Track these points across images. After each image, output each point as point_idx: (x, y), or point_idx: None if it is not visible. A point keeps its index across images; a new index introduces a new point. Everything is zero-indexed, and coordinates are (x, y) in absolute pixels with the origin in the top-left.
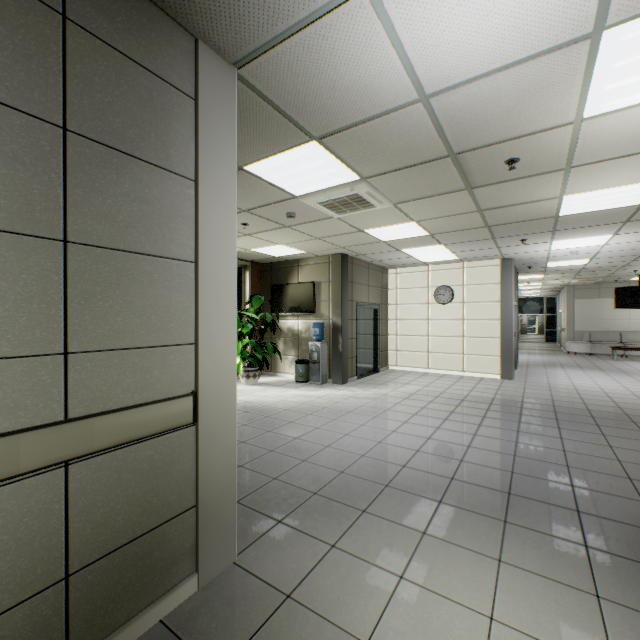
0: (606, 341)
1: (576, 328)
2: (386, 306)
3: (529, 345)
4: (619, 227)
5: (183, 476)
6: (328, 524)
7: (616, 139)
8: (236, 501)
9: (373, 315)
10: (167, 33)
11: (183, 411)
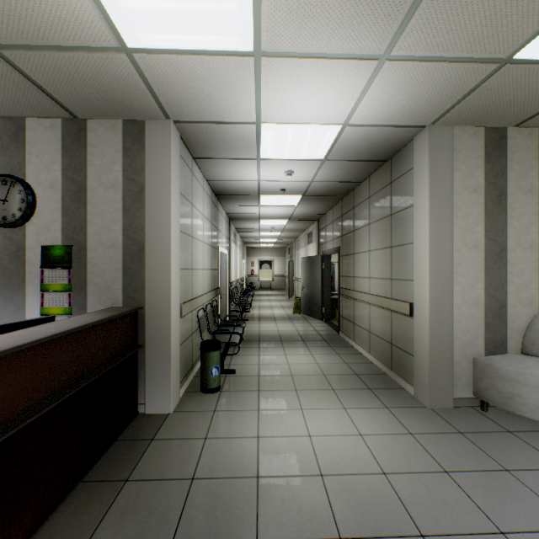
0: None
1: None
2: None
3: None
4: None
5: (412, 339)
6: (438, 445)
7: None
8: (428, 374)
9: None
10: (408, 151)
11: (407, 309)
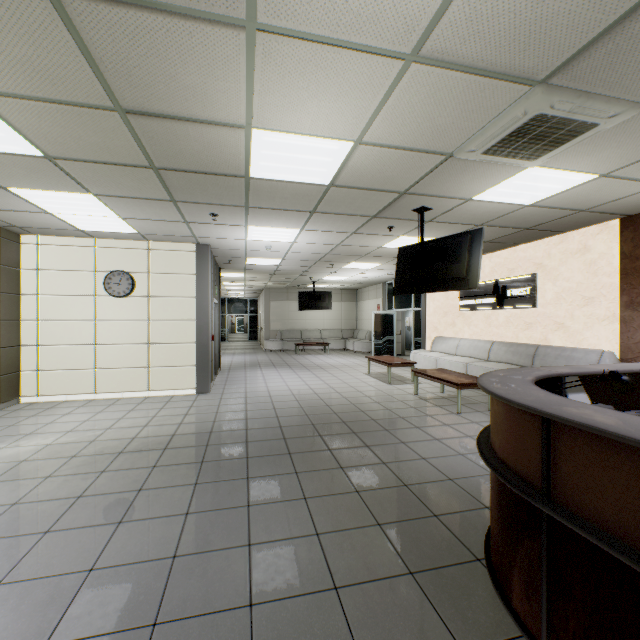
0: (293, 338)
1: (272, 327)
2: (14, 296)
3: (236, 344)
4: (307, 219)
5: None
6: None
7: None
8: None
9: None
10: None
11: None
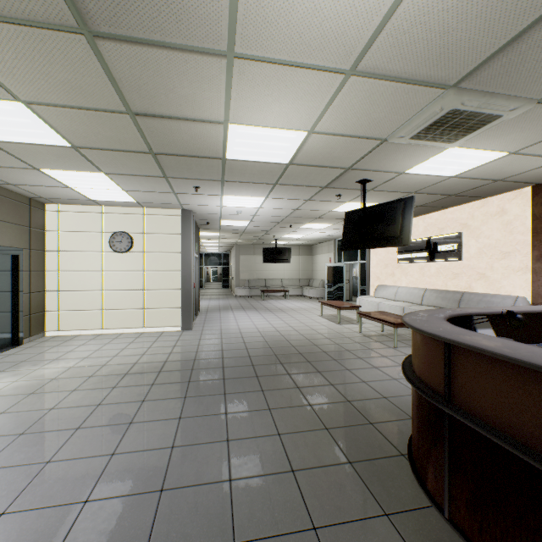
0: (258, 286)
1: (241, 277)
2: (41, 252)
3: (212, 291)
4: (271, 190)
5: None
6: None
7: (286, 6)
8: None
9: (12, 264)
10: None
11: None
